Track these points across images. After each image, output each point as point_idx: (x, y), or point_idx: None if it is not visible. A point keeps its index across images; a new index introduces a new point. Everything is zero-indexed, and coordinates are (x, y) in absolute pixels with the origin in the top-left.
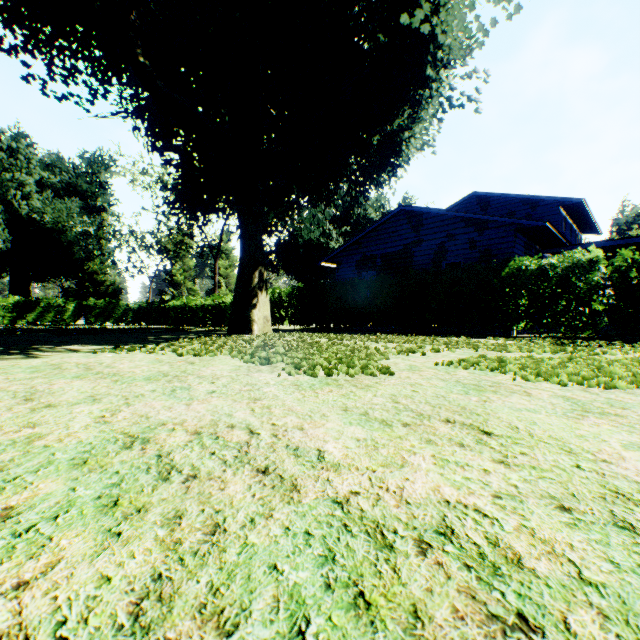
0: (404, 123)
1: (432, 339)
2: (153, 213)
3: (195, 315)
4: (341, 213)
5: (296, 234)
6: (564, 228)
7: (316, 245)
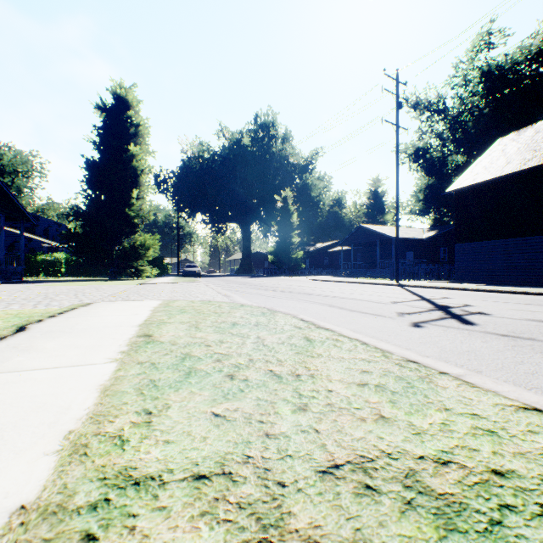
0: None
1: None
2: None
3: None
4: None
5: None
6: None
7: None
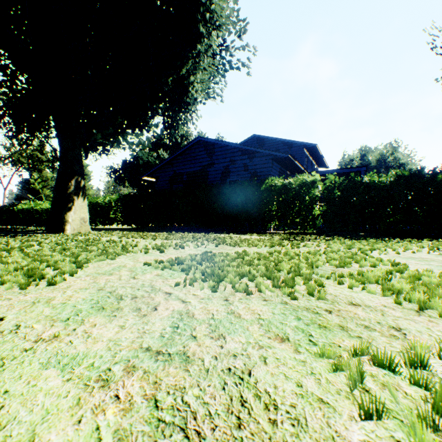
0: (190, 70)
1: (203, 236)
2: (3, 129)
3: (40, 217)
4: (173, 144)
5: (139, 157)
6: (307, 162)
7: (153, 166)
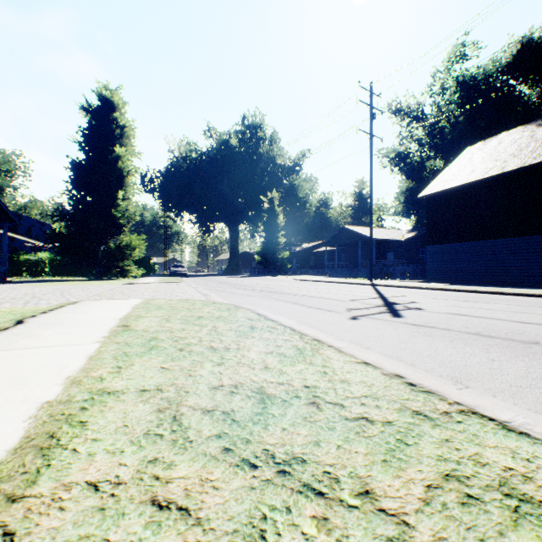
0: None
1: None
2: None
3: None
4: None
5: None
6: None
7: None
